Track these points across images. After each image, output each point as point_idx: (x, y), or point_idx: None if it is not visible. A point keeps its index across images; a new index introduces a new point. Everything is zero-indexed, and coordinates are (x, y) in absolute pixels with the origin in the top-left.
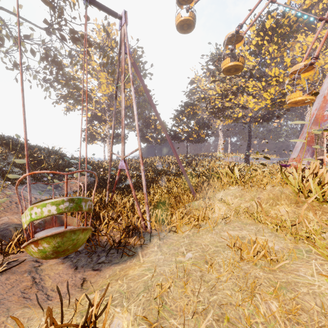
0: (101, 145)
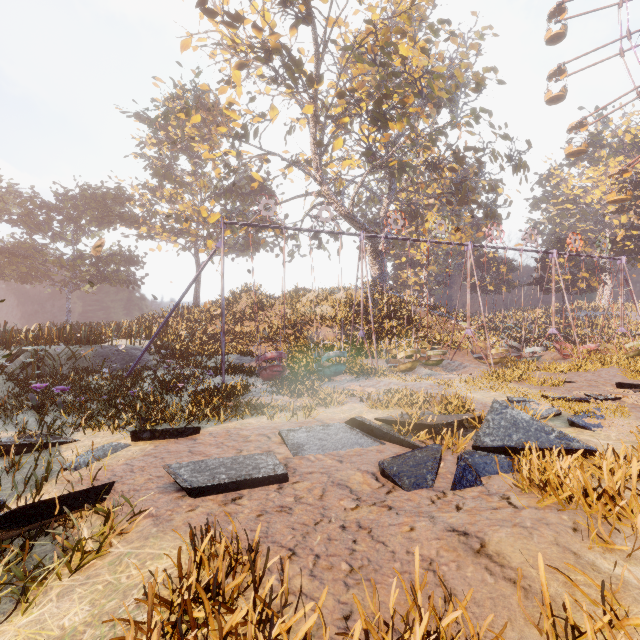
0: None
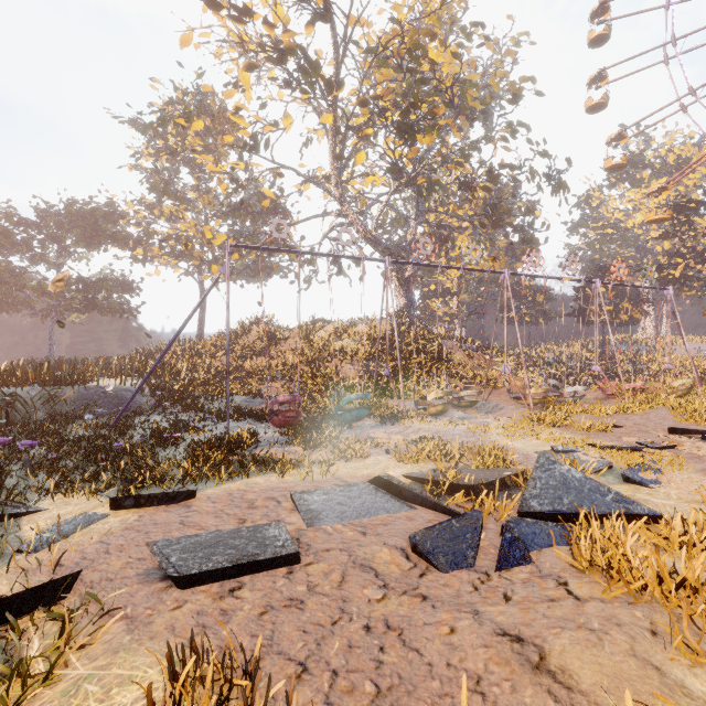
0: None
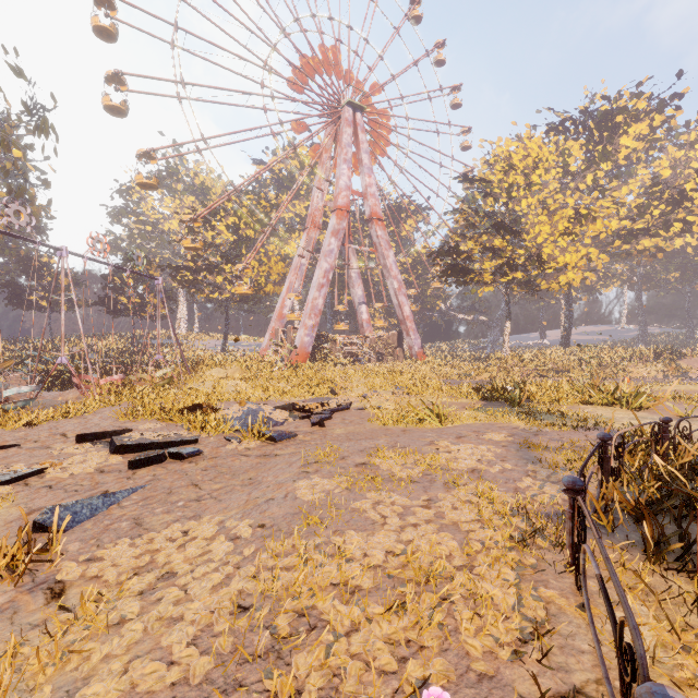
0: None
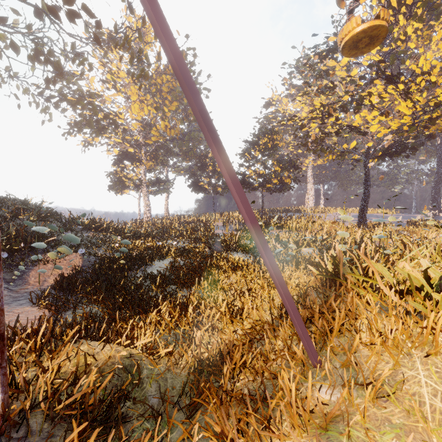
0: (134, 196)
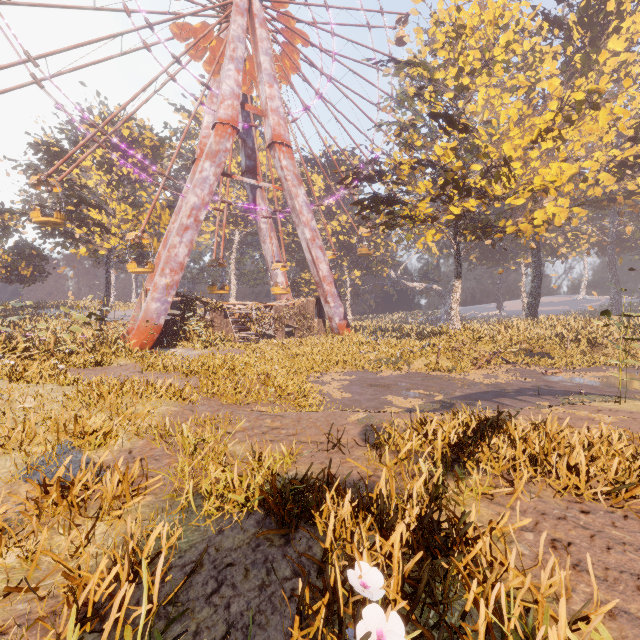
0: None
